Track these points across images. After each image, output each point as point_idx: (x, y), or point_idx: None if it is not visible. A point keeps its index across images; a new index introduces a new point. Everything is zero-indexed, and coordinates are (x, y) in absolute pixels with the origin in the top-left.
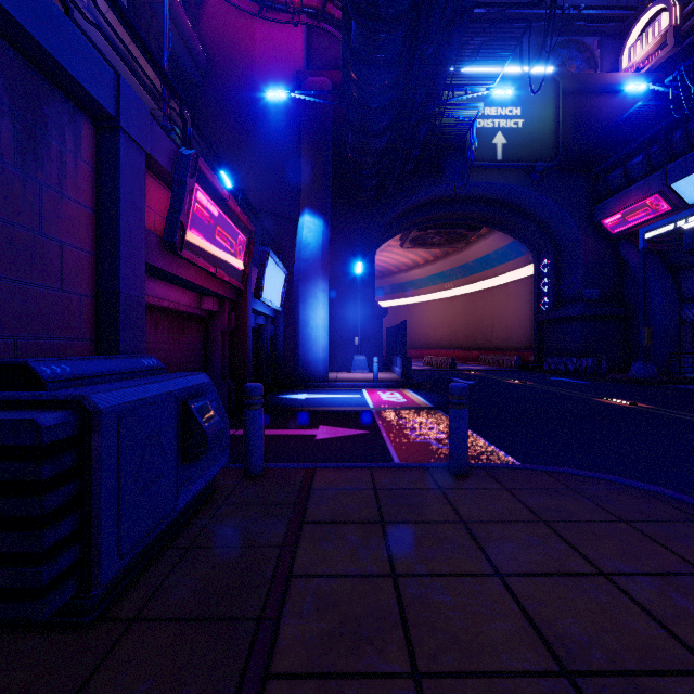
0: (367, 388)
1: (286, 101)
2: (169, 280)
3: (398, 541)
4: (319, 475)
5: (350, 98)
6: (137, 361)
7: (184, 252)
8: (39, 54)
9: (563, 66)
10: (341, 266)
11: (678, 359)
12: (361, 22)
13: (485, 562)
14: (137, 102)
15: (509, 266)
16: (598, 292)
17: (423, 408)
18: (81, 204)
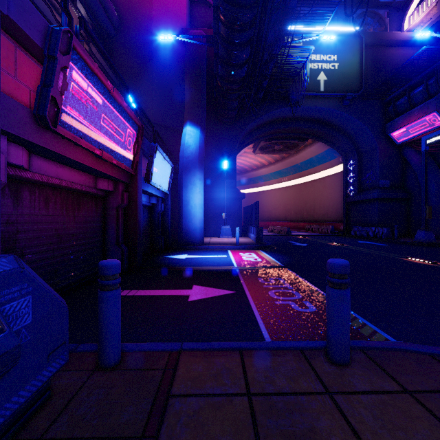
0: (231, 250)
1: (175, 49)
2: (57, 159)
3: None
4: (183, 364)
5: (219, 36)
6: None
7: (60, 128)
8: None
9: (364, 29)
10: (212, 164)
11: None
12: None
13: None
14: None
15: (325, 165)
16: (388, 182)
17: (275, 267)
18: None
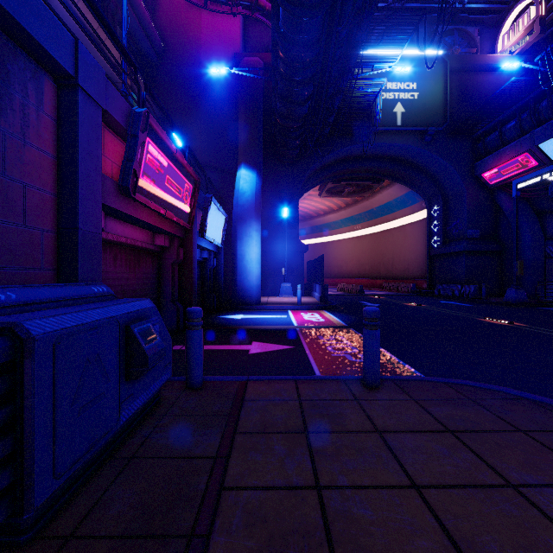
0: (292, 310)
1: (227, 77)
2: (126, 220)
3: (321, 452)
4: (251, 387)
5: (278, 72)
6: (86, 288)
7: (137, 195)
8: (0, 15)
9: (450, 50)
10: (270, 211)
11: (543, 286)
12: (287, 8)
13: (401, 473)
14: (94, 65)
15: (406, 211)
16: (478, 232)
17: (338, 326)
18: (43, 151)
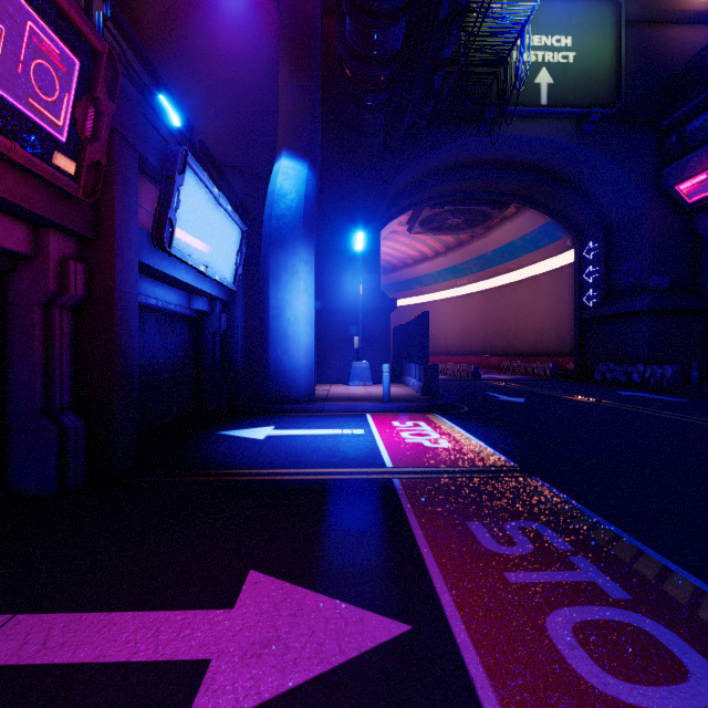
0: (373, 413)
1: (262, 22)
2: None
3: None
4: None
5: None
6: None
7: None
8: None
9: None
10: (335, 243)
11: None
12: None
13: None
14: None
15: (538, 254)
16: (667, 280)
17: (497, 469)
18: None
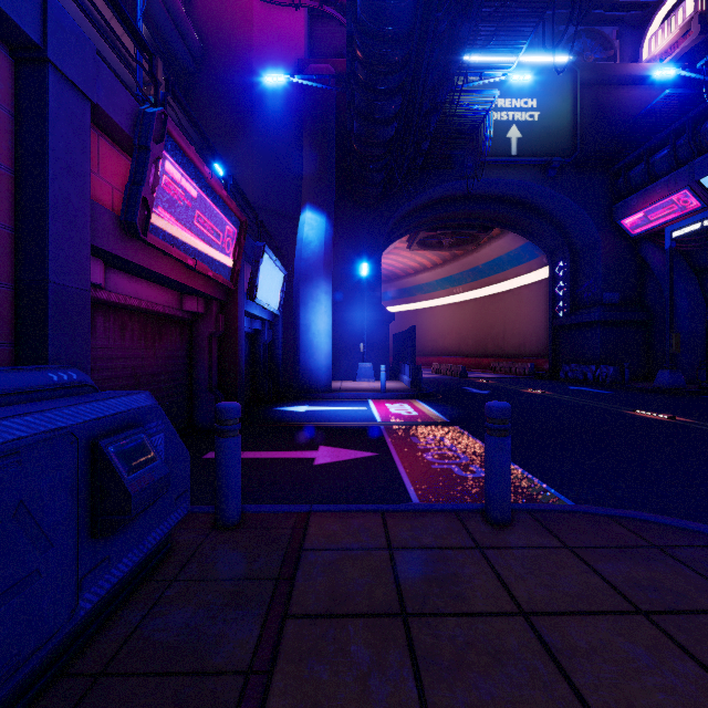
0: (373, 399)
1: (287, 91)
2: (138, 273)
3: (431, 658)
4: (314, 524)
5: (355, 79)
6: (36, 376)
7: (150, 236)
8: None
9: (580, 57)
10: (345, 267)
11: (704, 367)
12: None
13: None
14: (76, 33)
15: (521, 269)
16: (617, 295)
17: (437, 423)
18: None
